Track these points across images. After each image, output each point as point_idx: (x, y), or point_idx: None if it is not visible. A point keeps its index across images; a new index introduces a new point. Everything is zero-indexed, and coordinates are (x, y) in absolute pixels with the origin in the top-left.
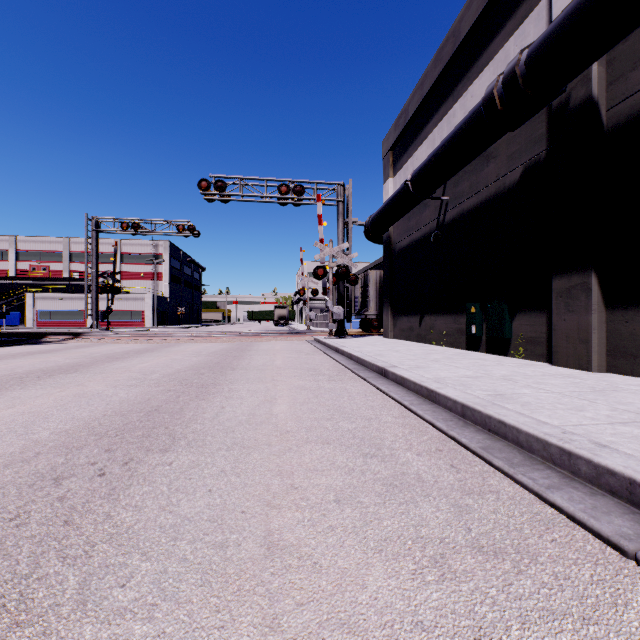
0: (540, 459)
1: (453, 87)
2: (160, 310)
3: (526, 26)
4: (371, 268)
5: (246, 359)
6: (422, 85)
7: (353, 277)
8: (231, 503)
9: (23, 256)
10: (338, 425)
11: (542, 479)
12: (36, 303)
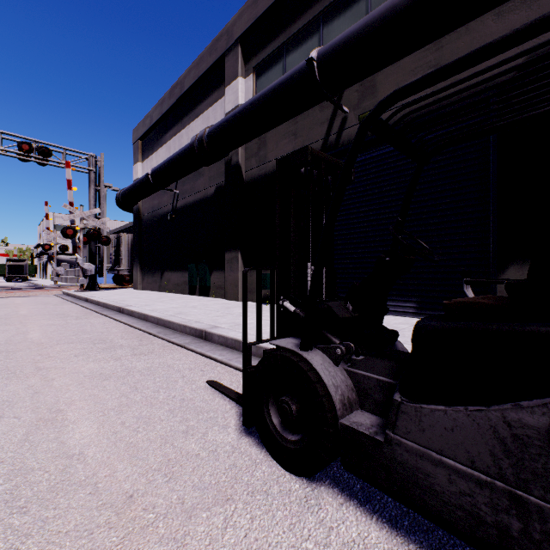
0: (179, 332)
1: (182, 117)
2: None
3: (217, 106)
4: (129, 228)
5: None
6: (162, 104)
7: (105, 238)
8: (12, 365)
9: None
10: (81, 336)
11: (173, 336)
12: None
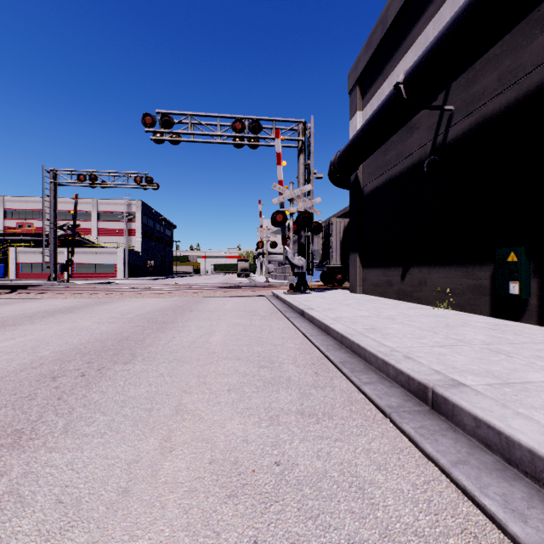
0: None
1: None
2: (132, 263)
3: None
4: None
5: (174, 329)
6: None
7: (316, 225)
8: None
9: (10, 214)
10: None
11: None
12: (18, 257)
